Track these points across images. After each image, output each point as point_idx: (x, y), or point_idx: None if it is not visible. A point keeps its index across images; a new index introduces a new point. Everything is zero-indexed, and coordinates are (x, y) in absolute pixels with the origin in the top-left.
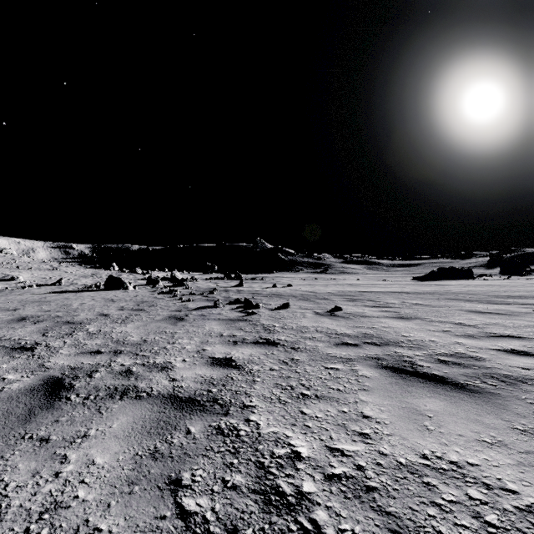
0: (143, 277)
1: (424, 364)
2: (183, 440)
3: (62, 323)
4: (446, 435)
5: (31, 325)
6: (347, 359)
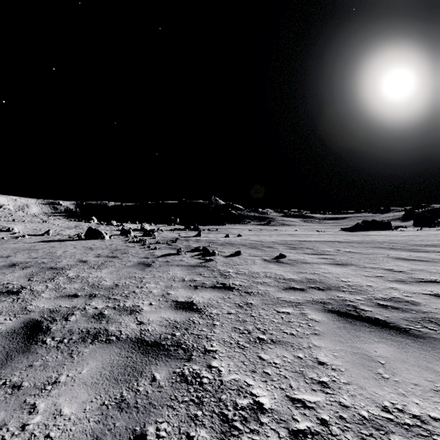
0: (117, 228)
1: (366, 308)
2: (148, 388)
3: (46, 268)
4: (402, 385)
5: (19, 271)
6: (296, 303)
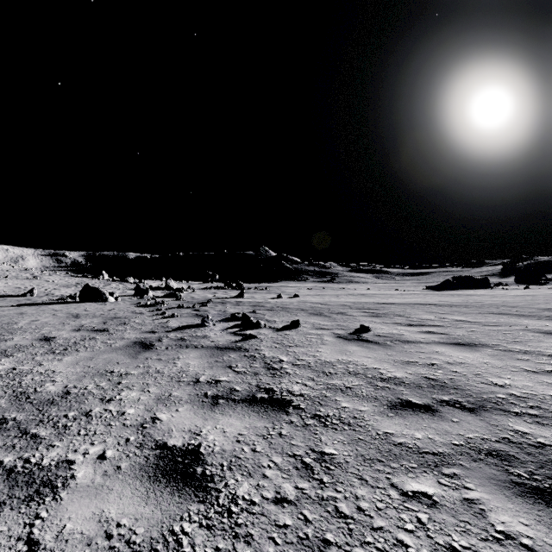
0: (134, 286)
1: None
2: None
3: None
4: None
5: None
6: (433, 455)
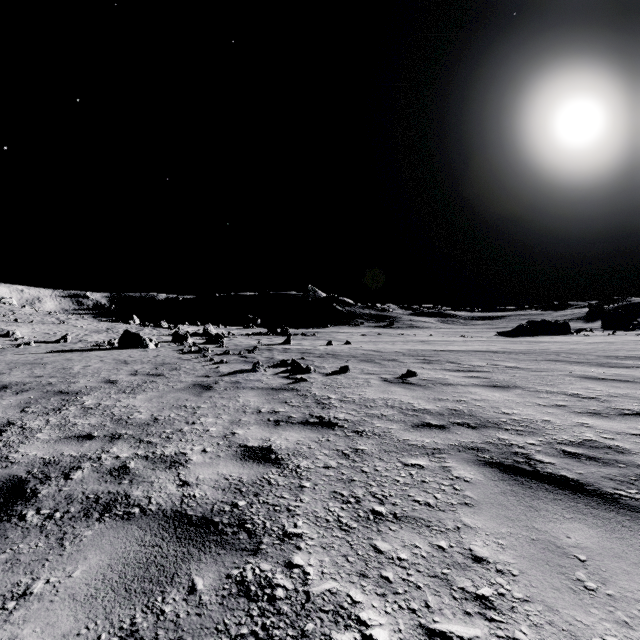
0: (169, 332)
1: (544, 458)
2: (180, 607)
3: (52, 393)
4: (622, 603)
5: (10, 397)
6: (433, 449)
